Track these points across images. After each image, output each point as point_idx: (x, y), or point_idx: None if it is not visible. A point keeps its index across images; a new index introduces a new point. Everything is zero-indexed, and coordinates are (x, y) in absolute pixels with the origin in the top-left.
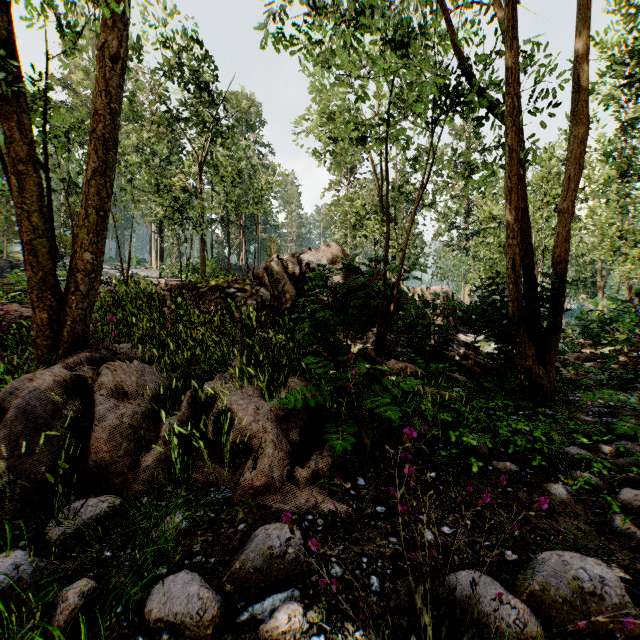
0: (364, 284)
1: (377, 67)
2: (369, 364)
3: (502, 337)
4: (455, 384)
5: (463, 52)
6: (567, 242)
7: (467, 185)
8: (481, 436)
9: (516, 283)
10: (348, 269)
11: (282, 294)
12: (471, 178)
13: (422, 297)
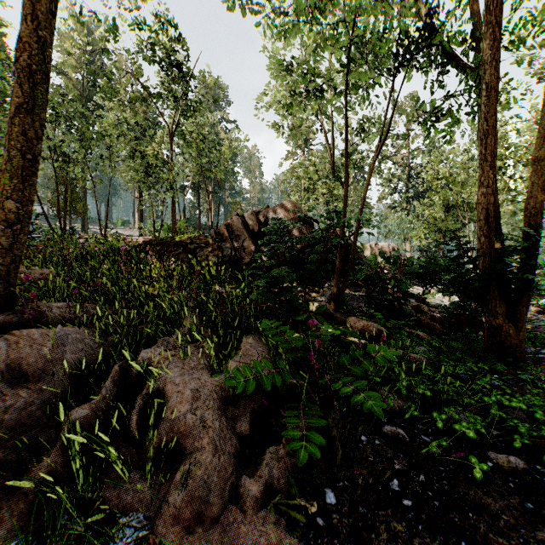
0: (320, 240)
1: (338, 7)
2: (327, 320)
3: (471, 294)
4: (418, 342)
5: (422, 3)
6: (542, 192)
7: (428, 137)
8: (469, 417)
9: (489, 236)
10: (307, 222)
11: (242, 249)
12: (434, 127)
13: (380, 252)
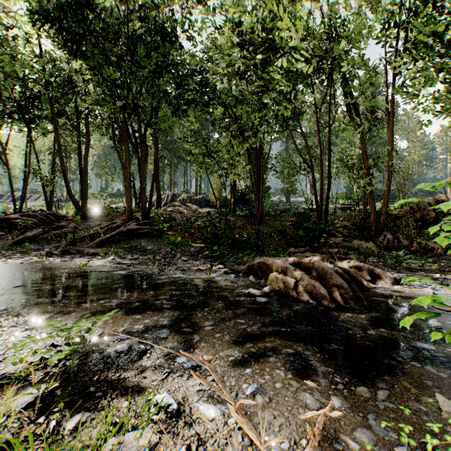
0: None
1: None
2: None
3: None
4: None
5: None
6: None
7: None
8: None
9: None
10: None
11: (426, 215)
12: None
13: None
